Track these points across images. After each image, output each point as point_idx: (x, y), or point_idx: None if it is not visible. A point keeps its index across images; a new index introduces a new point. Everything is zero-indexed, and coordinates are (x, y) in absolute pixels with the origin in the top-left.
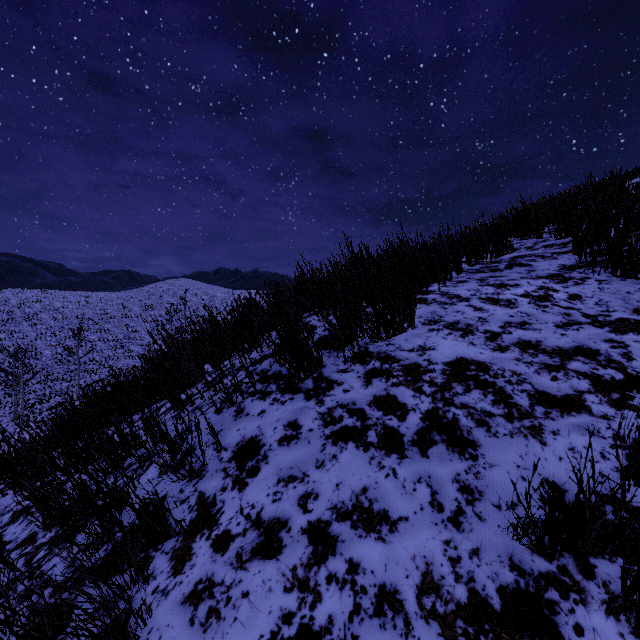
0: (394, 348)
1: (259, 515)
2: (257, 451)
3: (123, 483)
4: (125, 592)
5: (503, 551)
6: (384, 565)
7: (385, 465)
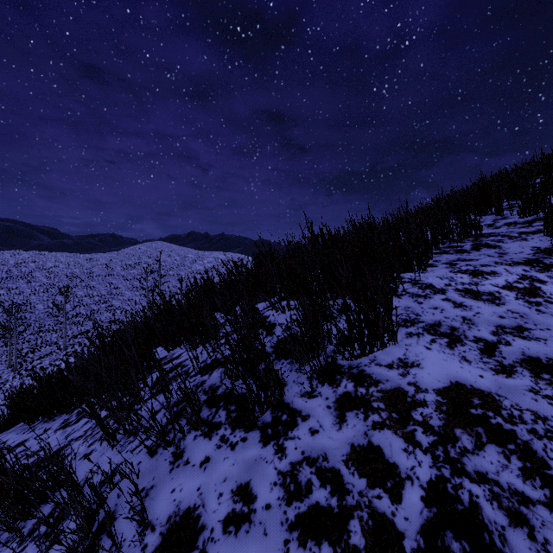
0: (368, 361)
1: None
2: (193, 539)
3: None
4: None
5: None
6: None
7: None
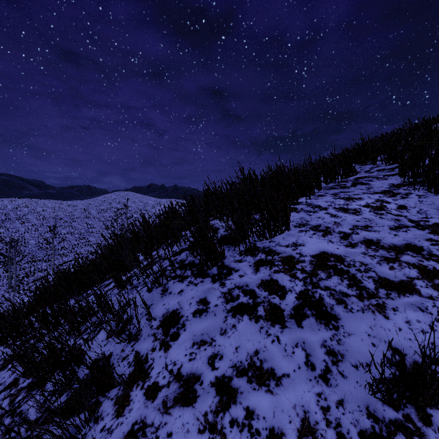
0: (275, 244)
1: (179, 371)
2: (177, 321)
3: (81, 343)
4: (80, 430)
5: (361, 402)
6: (272, 412)
7: (271, 333)
